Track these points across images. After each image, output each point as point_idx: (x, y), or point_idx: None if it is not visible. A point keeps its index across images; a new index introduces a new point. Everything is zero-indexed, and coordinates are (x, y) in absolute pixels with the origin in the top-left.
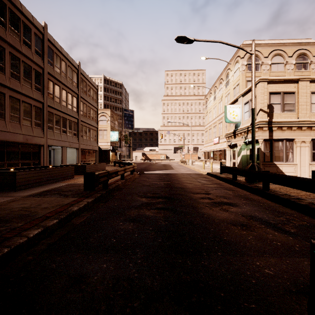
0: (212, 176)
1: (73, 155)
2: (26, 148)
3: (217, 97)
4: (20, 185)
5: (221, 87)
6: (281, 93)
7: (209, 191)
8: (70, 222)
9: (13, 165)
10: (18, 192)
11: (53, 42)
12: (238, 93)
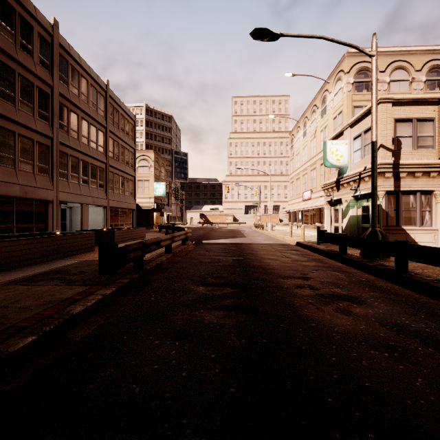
0: (306, 248)
1: (99, 217)
2: (25, 206)
3: (308, 132)
4: (0, 264)
5: (314, 118)
6: (413, 121)
7: (307, 274)
8: (64, 337)
9: (3, 230)
10: None
11: (68, 48)
12: (341, 125)
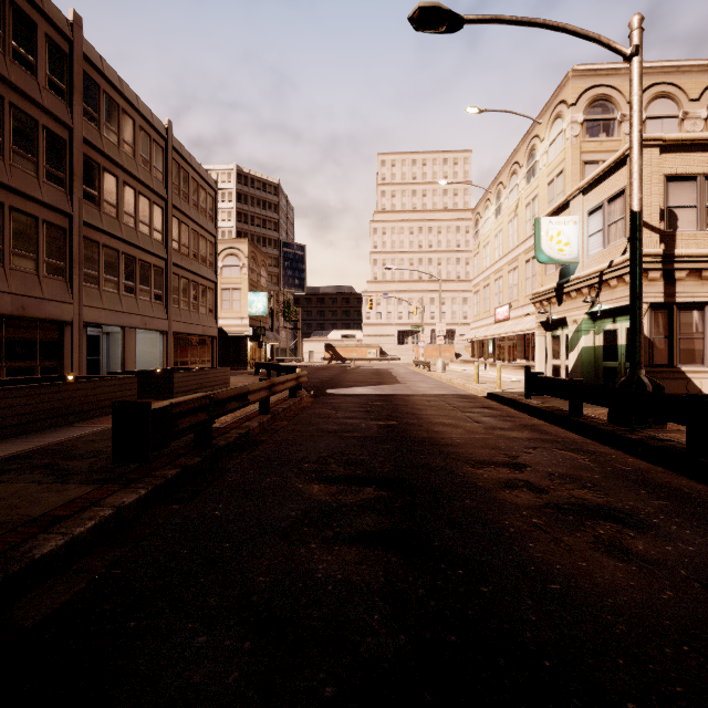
0: (505, 404)
1: (155, 349)
2: (22, 331)
3: (504, 208)
4: None
5: (514, 184)
6: (699, 179)
7: (518, 456)
8: (3, 617)
9: None
10: None
11: (100, 64)
12: (561, 193)
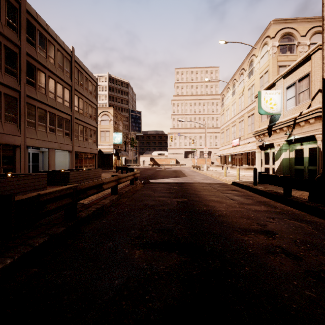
0: (243, 188)
1: (65, 159)
2: None
3: (236, 91)
4: None
5: (242, 79)
6: None
7: (265, 225)
8: None
9: None
10: None
11: (36, 16)
12: (267, 82)
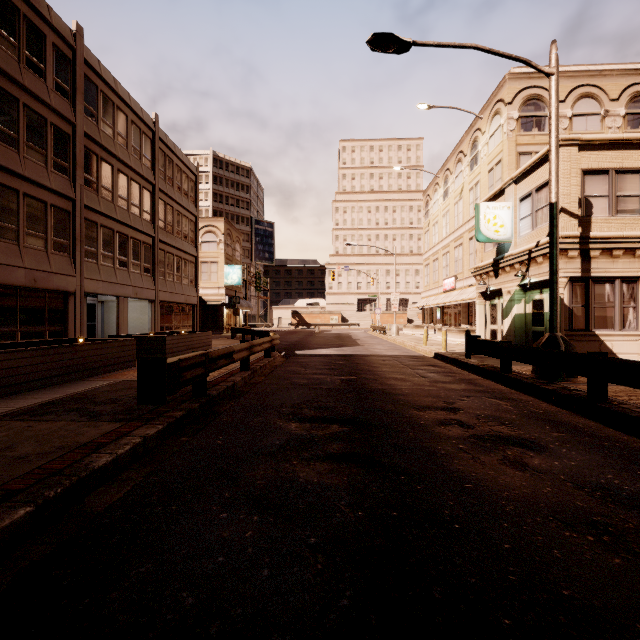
0: (449, 363)
1: (144, 315)
2: (33, 300)
3: (451, 191)
4: None
5: (460, 171)
6: (610, 173)
7: (454, 402)
8: (79, 506)
9: (1, 336)
10: None
11: (98, 67)
12: (499, 180)
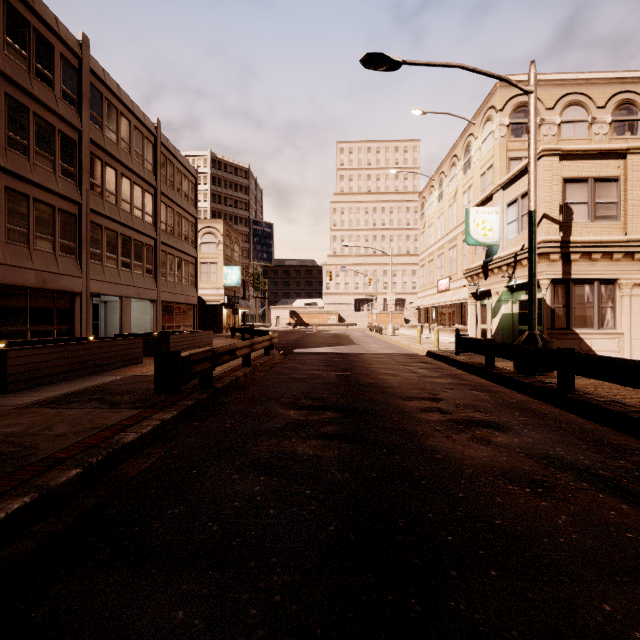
0: (439, 360)
1: (146, 315)
2: (42, 300)
3: (445, 194)
4: (17, 381)
5: (454, 174)
6: (589, 181)
7: (438, 394)
8: (115, 472)
9: (13, 335)
10: (11, 396)
11: (103, 75)
12: (491, 184)
